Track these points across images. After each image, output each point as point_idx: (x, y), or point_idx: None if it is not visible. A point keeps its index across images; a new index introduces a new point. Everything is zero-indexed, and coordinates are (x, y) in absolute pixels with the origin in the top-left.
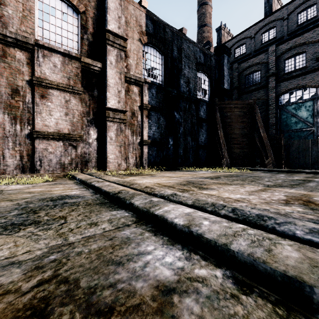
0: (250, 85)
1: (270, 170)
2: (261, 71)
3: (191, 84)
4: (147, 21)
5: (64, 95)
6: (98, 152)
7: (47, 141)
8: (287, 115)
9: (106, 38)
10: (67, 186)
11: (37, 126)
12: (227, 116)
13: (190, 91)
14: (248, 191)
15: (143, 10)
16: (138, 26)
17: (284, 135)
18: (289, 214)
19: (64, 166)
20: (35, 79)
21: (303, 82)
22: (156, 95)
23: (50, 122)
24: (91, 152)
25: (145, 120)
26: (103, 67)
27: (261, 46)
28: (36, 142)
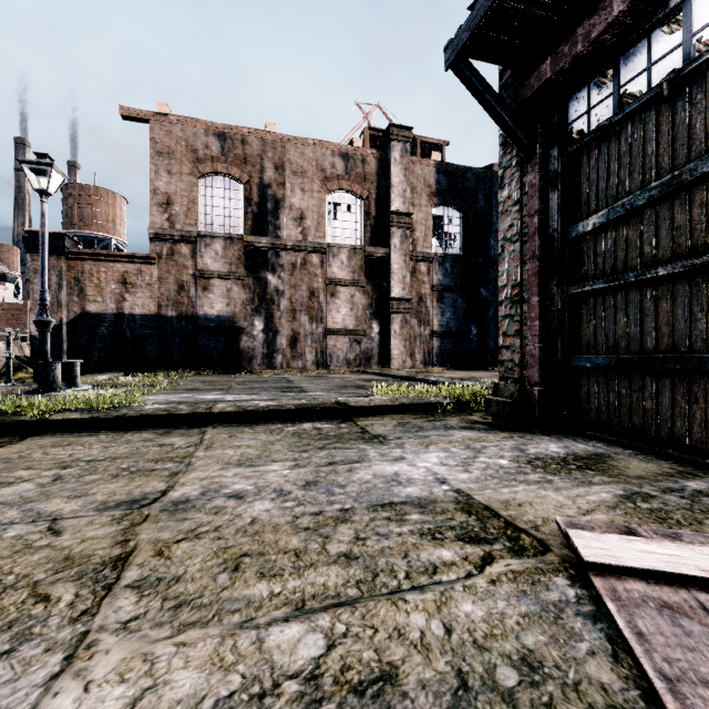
0: None
1: None
2: None
3: None
4: (438, 176)
5: (349, 291)
6: (381, 348)
7: (335, 338)
8: None
9: (390, 221)
10: (367, 376)
11: (328, 324)
12: None
13: None
14: None
15: (434, 164)
16: (427, 187)
17: None
18: None
19: (349, 362)
20: (327, 280)
21: None
22: (451, 271)
23: (338, 319)
24: (374, 347)
25: (436, 306)
26: (387, 252)
27: None
28: (327, 339)
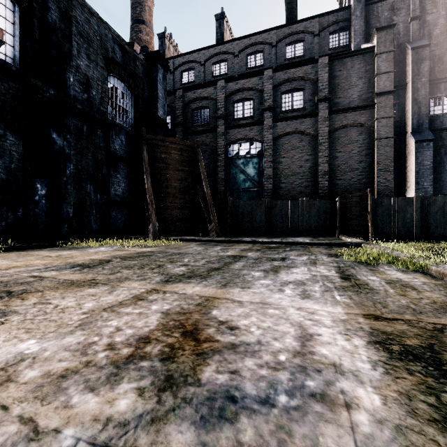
0: (198, 124)
1: (209, 240)
2: (210, 109)
3: (94, 91)
4: None
5: None
6: None
7: None
8: (236, 171)
9: None
10: None
11: None
12: (161, 159)
13: (92, 103)
14: (98, 309)
15: None
16: None
17: (234, 194)
18: None
19: None
20: None
21: (251, 134)
22: None
23: None
24: None
25: None
26: None
27: (212, 79)
28: None
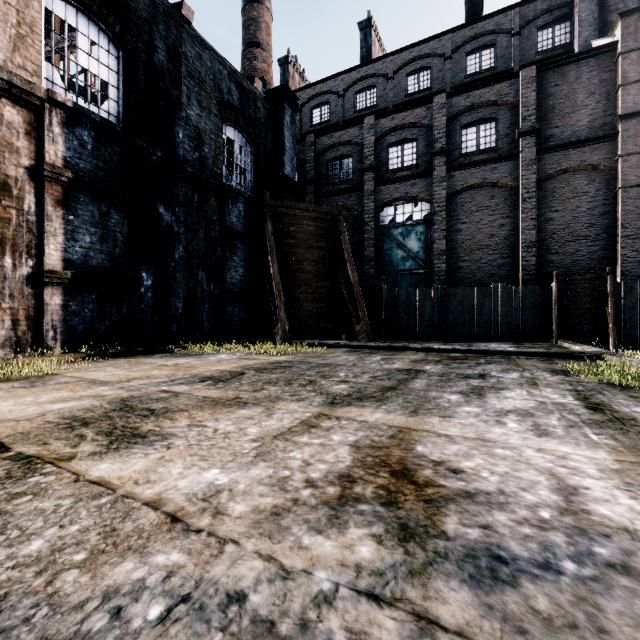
0: (336, 181)
1: (360, 345)
2: (354, 158)
3: (206, 148)
4: None
5: None
6: None
7: None
8: (392, 245)
9: None
10: None
11: None
12: (289, 233)
13: (205, 164)
14: (267, 436)
15: None
16: None
17: (388, 279)
18: (314, 625)
19: None
20: None
21: (413, 191)
22: (94, 150)
23: None
24: None
25: (54, 214)
26: None
27: (355, 114)
28: None
